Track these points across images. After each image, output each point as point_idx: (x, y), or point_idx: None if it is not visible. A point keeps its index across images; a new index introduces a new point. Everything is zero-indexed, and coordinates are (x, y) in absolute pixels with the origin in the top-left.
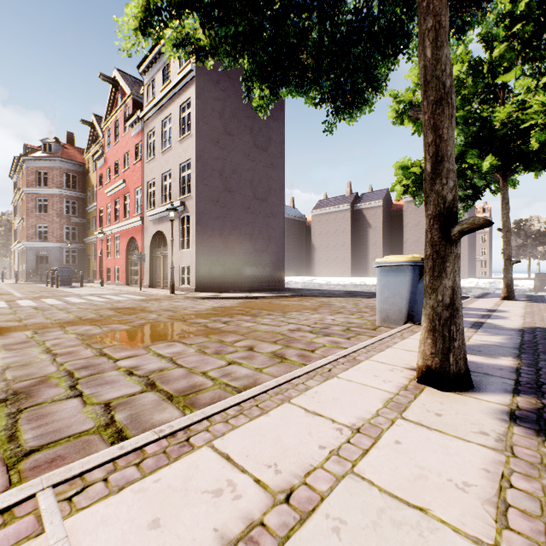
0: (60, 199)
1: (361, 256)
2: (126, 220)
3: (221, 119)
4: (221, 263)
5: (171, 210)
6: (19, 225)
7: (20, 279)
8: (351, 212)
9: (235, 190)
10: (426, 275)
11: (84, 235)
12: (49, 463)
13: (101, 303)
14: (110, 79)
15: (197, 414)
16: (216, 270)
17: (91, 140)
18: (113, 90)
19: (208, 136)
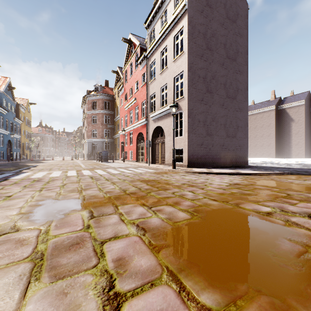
0: (102, 115)
1: (284, 142)
2: (136, 122)
3: (204, 39)
4: (204, 146)
5: (173, 106)
6: (85, 131)
7: (85, 158)
8: (275, 111)
9: (213, 91)
10: None
11: (113, 134)
12: None
13: (130, 174)
14: (127, 40)
15: None
16: (201, 151)
17: (116, 81)
18: (128, 47)
19: (196, 52)
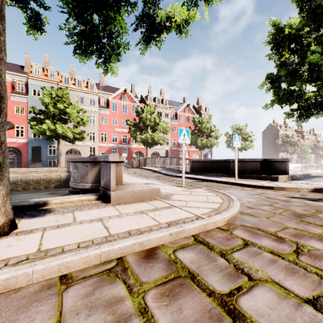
0: None
1: None
2: None
3: None
4: None
5: None
6: None
7: None
8: None
9: None
10: (0, 156)
11: None
12: (228, 238)
13: None
14: None
15: (165, 231)
16: None
17: None
18: None
19: None
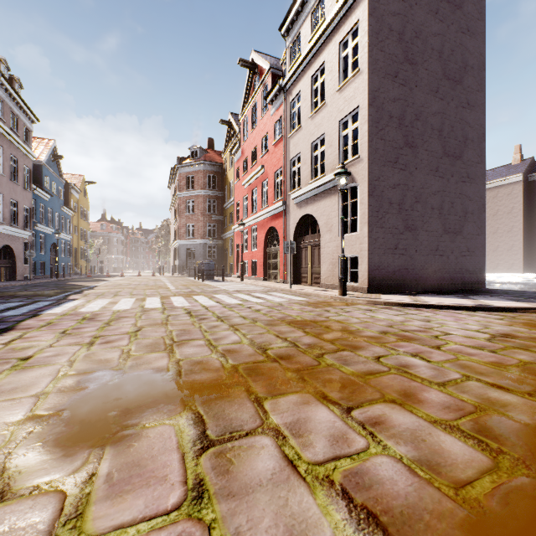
0: (204, 199)
1: None
2: (264, 209)
3: (400, 43)
4: (400, 251)
5: (341, 174)
6: (174, 226)
7: (174, 272)
8: (522, 184)
9: (417, 145)
10: None
11: (222, 232)
12: None
13: (261, 307)
14: (248, 63)
15: None
16: (393, 262)
17: (228, 139)
18: (249, 76)
19: (384, 69)
